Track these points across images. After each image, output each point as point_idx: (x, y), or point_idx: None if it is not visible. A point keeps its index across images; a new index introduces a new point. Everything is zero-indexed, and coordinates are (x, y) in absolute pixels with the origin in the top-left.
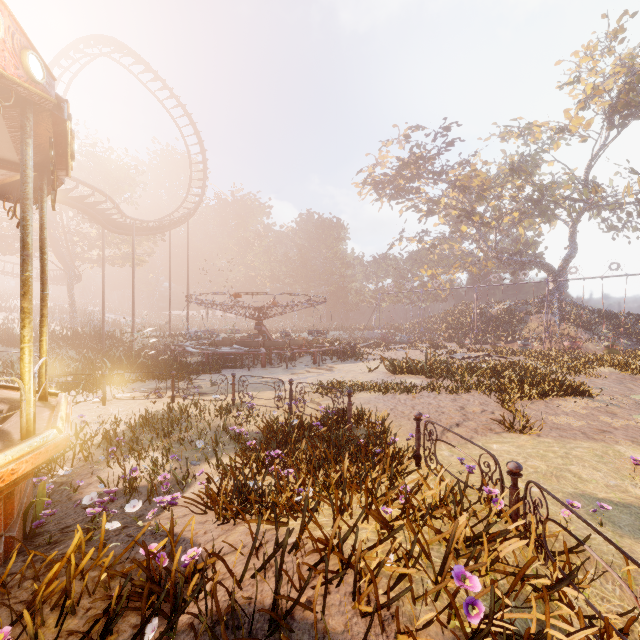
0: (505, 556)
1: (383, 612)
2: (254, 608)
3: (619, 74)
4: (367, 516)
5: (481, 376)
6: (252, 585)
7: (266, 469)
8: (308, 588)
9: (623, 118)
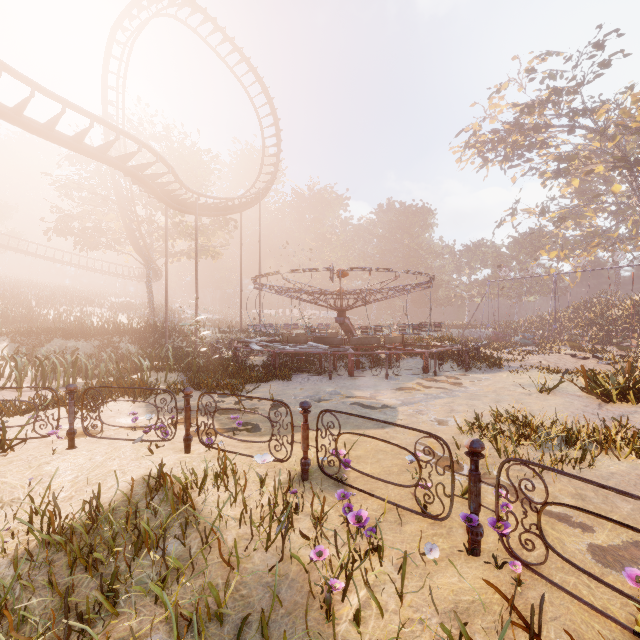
0: None
1: None
2: None
3: None
4: None
5: None
6: None
7: None
8: None
9: None
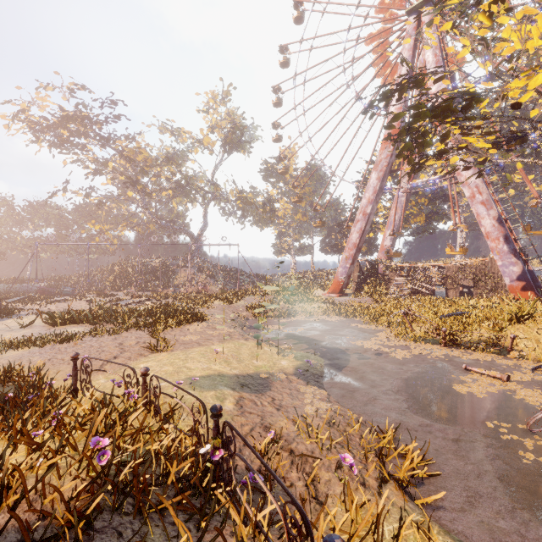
0: (135, 427)
1: (32, 498)
2: None
3: (228, 120)
4: (16, 447)
5: (140, 317)
6: None
7: None
8: None
9: (230, 148)
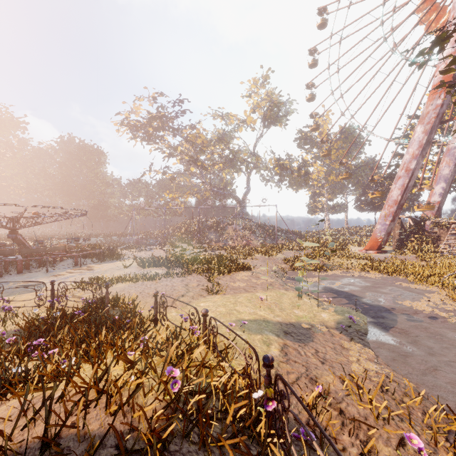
0: (198, 359)
1: (126, 408)
2: (26, 445)
3: (267, 100)
4: (118, 362)
5: (200, 264)
6: (22, 435)
7: (29, 356)
8: (72, 417)
9: (269, 123)
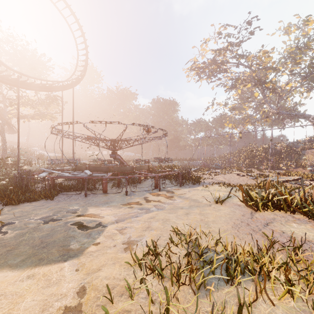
0: None
1: None
2: None
3: None
4: None
5: None
6: None
7: None
8: None
9: None
